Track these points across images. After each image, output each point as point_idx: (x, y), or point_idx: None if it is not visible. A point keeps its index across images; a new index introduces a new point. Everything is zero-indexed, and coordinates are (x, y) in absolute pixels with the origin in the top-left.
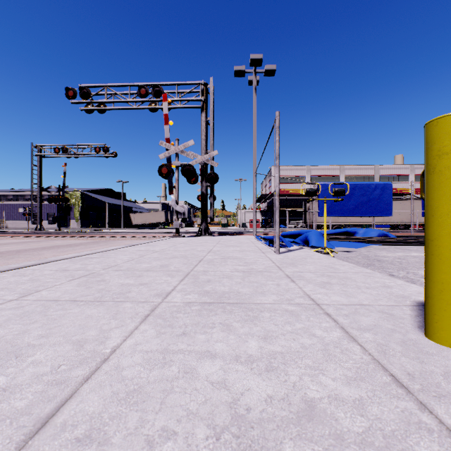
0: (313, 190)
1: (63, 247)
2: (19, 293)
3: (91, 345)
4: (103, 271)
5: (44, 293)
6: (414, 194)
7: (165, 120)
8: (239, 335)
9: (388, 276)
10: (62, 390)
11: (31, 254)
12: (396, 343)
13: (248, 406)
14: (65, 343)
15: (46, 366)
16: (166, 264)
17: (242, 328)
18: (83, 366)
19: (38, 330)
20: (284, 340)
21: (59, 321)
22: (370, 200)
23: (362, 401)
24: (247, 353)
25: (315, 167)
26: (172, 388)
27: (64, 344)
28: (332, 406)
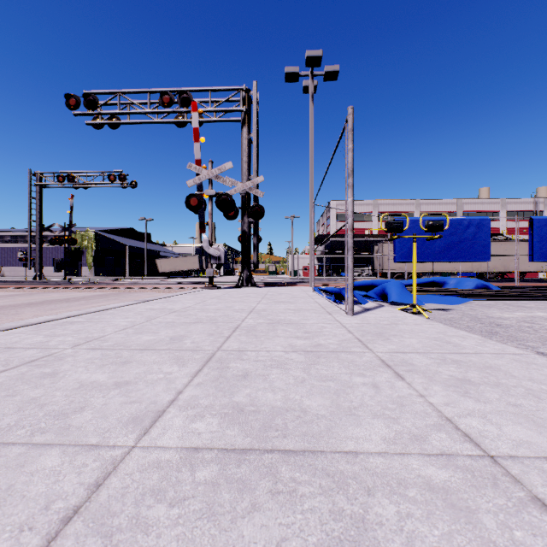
0: (399, 224)
1: (57, 303)
2: None
3: None
4: (69, 351)
5: None
6: (505, 234)
7: (194, 136)
8: None
9: None
10: None
11: (4, 314)
12: None
13: None
14: None
15: None
16: (181, 335)
17: None
18: None
19: None
20: None
21: None
22: (462, 241)
23: None
24: None
25: (384, 201)
26: None
27: None
28: None
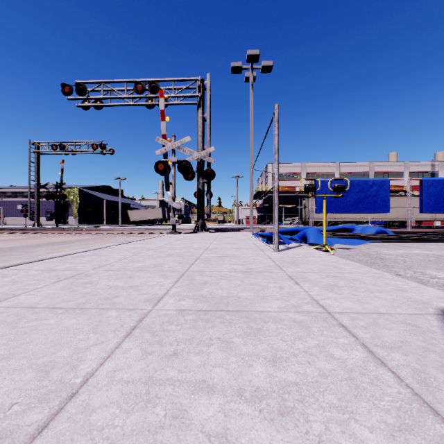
0: (313, 186)
1: (58, 244)
2: None
3: (59, 372)
4: (92, 271)
5: (22, 298)
6: (408, 191)
7: (161, 116)
8: (241, 356)
9: (399, 277)
10: None
11: (24, 252)
12: (435, 368)
13: None
14: (27, 368)
15: None
16: (160, 263)
17: (245, 345)
18: (42, 406)
19: (0, 349)
20: (297, 363)
21: (29, 336)
22: (367, 197)
23: None
24: (253, 384)
25: (310, 164)
26: None
27: (26, 369)
28: None
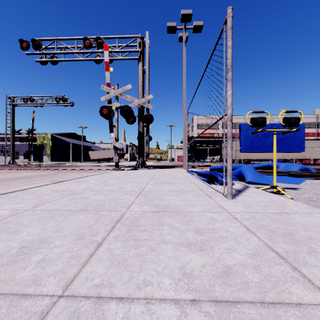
0: (263, 119)
1: (4, 181)
2: None
3: None
4: None
5: None
6: None
7: (106, 67)
8: None
9: None
10: None
11: None
12: None
13: None
14: None
15: None
16: (40, 240)
17: None
18: None
19: None
20: None
21: None
22: (285, 138)
23: None
24: None
25: (226, 116)
26: None
27: None
28: None
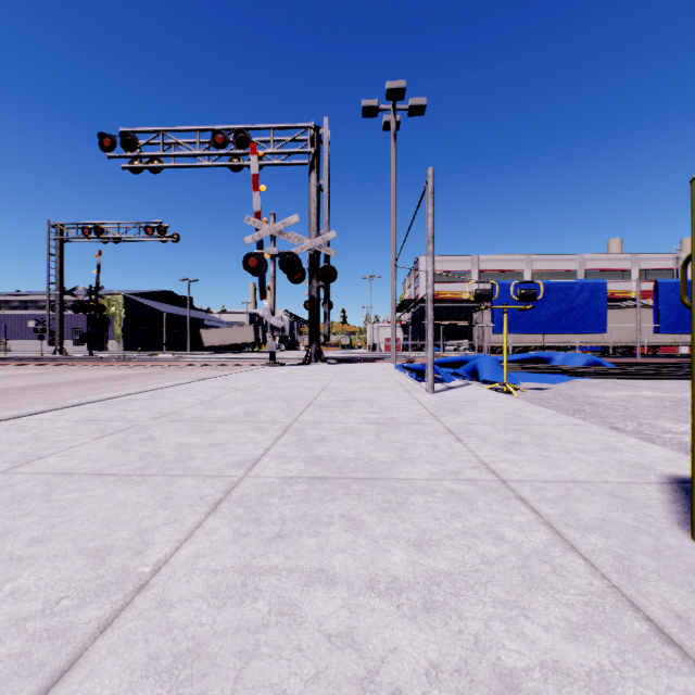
0: (487, 293)
1: (95, 382)
2: (11, 461)
3: (119, 558)
4: (152, 423)
5: (52, 461)
6: (638, 299)
7: (253, 184)
8: (374, 539)
9: (612, 431)
10: (57, 650)
11: (43, 393)
12: (645, 554)
13: (395, 687)
14: (74, 554)
15: (36, 601)
16: (254, 411)
17: (379, 524)
18: (101, 601)
19: (32, 530)
20: (452, 547)
21: (70, 512)
22: (573, 308)
23: (604, 675)
24: (390, 574)
25: (486, 257)
26: (256, 647)
27: (73, 556)
28: (551, 687)
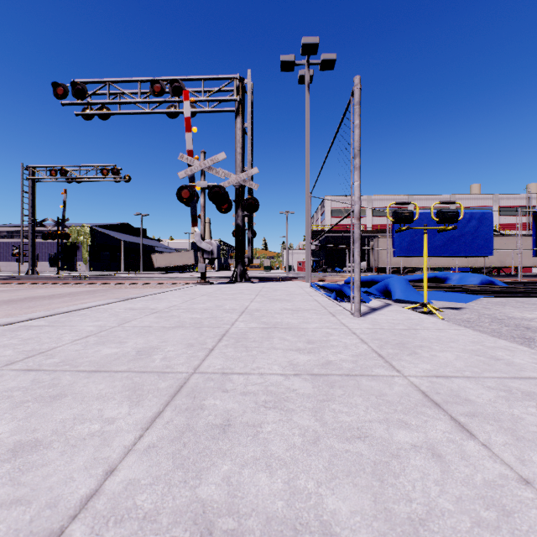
0: (408, 213)
1: (38, 300)
2: None
3: None
4: None
5: None
6: (498, 230)
7: (186, 126)
8: None
9: None
10: None
11: None
12: None
13: None
14: None
15: None
16: (152, 347)
17: None
18: None
19: None
20: None
21: None
22: (463, 234)
23: None
24: None
25: (377, 197)
26: None
27: None
28: None
